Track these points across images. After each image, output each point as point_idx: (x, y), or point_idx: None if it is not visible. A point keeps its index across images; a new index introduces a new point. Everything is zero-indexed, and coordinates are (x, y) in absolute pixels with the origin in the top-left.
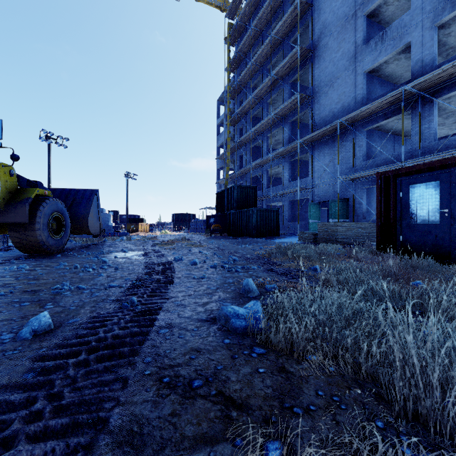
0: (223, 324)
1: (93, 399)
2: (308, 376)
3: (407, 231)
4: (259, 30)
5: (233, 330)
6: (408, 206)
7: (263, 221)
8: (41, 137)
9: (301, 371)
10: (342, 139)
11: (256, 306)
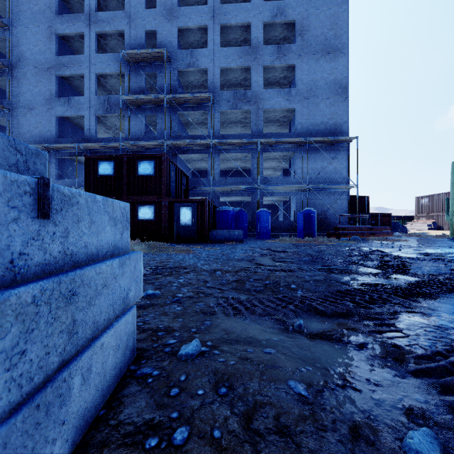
0: None
1: None
2: None
3: None
4: None
5: None
6: None
7: None
8: None
9: None
10: None
11: None
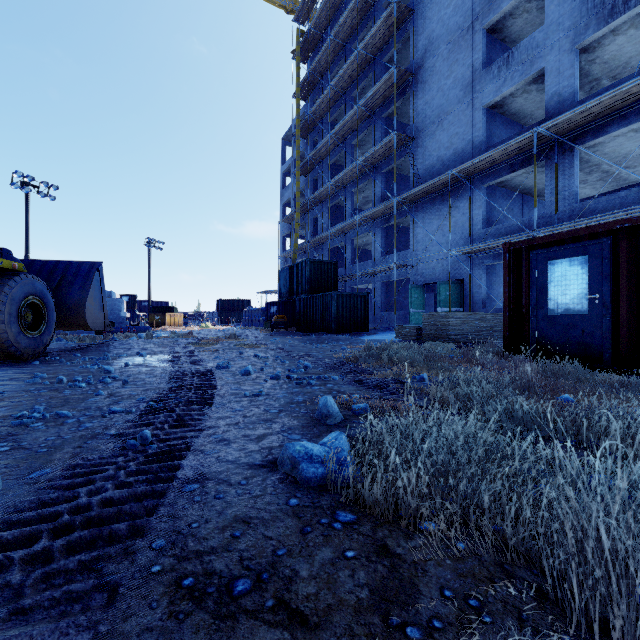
0: (288, 472)
1: (47, 633)
2: (425, 561)
3: (545, 325)
4: (341, 43)
5: (303, 482)
6: (546, 291)
7: (346, 310)
8: (14, 183)
9: (414, 552)
10: (454, 197)
11: (340, 441)
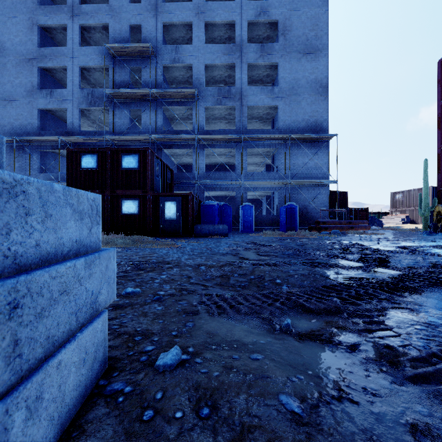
0: None
1: None
2: None
3: None
4: None
5: None
6: None
7: None
8: None
9: None
10: (20, 150)
11: None
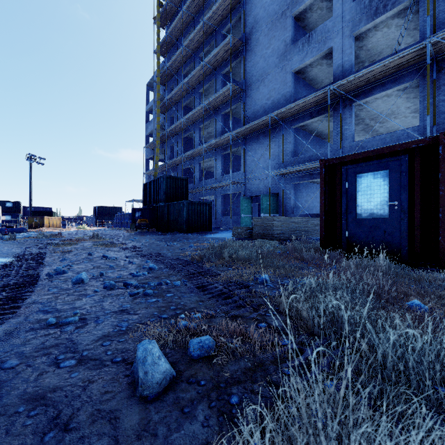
0: None
1: None
2: None
3: (354, 226)
4: (191, 15)
5: None
6: (355, 198)
7: (195, 215)
8: None
9: None
10: (272, 134)
11: None
